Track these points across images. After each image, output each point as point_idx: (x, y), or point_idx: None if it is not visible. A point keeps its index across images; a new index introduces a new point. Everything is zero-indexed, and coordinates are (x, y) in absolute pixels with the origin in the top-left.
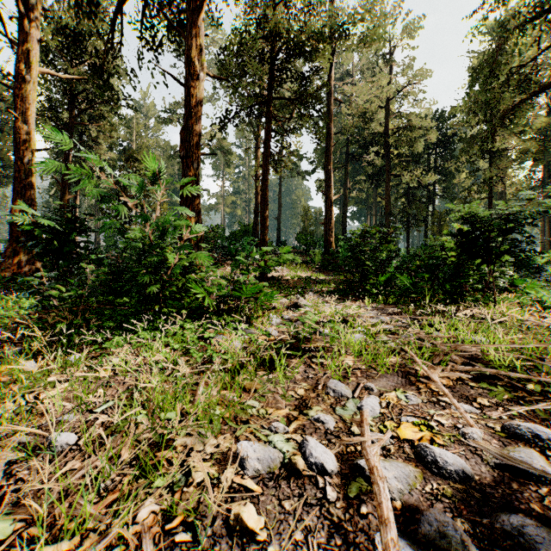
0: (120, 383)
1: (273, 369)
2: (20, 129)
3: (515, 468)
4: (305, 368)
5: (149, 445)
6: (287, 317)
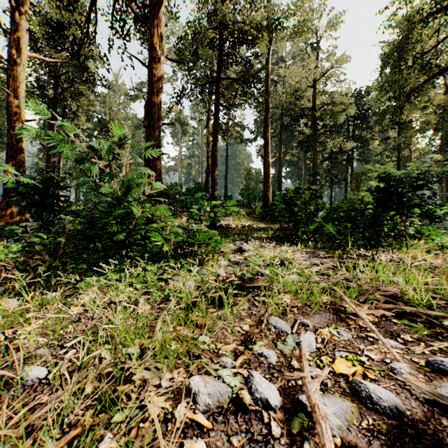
0: (89, 319)
1: (221, 307)
2: (12, 103)
3: (443, 404)
4: (249, 306)
5: (111, 379)
6: (233, 259)
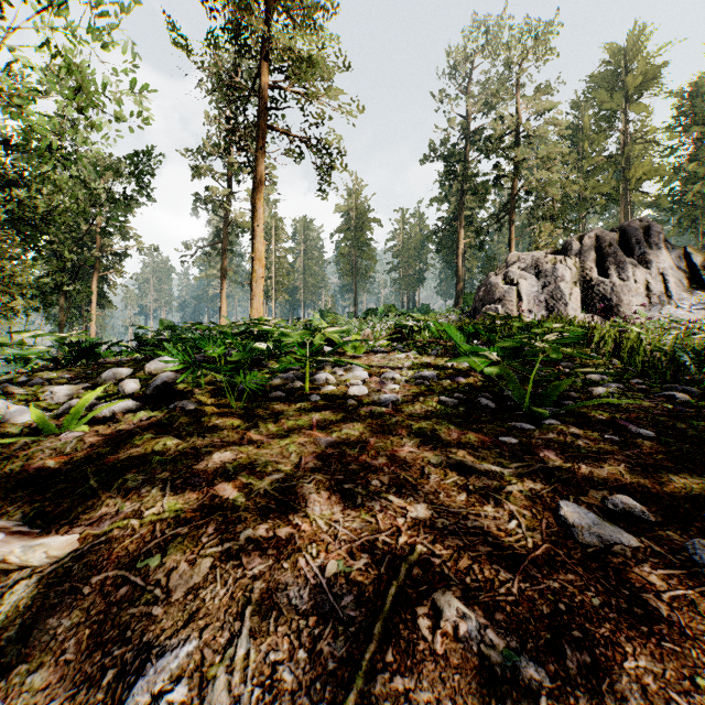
0: None
1: None
2: (457, 266)
3: None
4: None
5: None
6: None
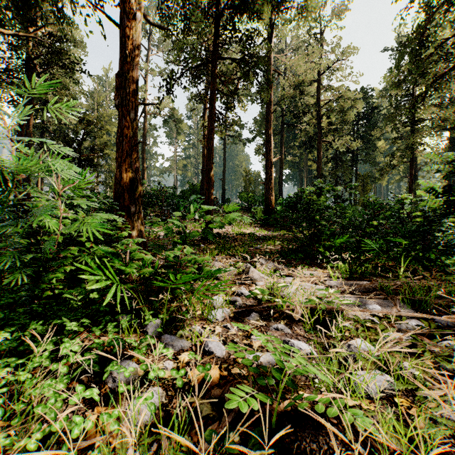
0: None
1: None
2: None
3: None
4: None
5: None
6: (236, 300)
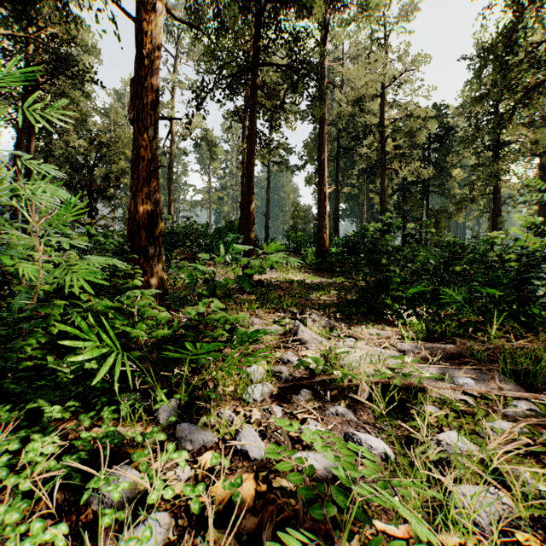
0: None
1: None
2: None
3: None
4: None
5: None
6: (281, 371)
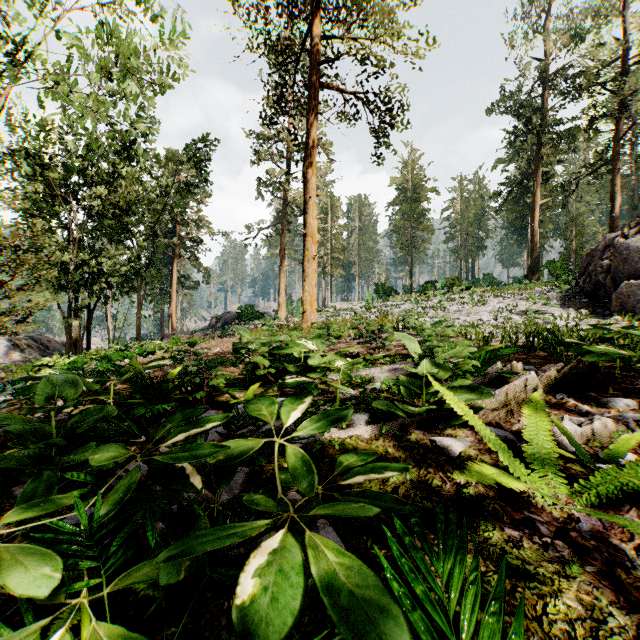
0: None
1: None
2: (533, 230)
3: None
4: None
5: None
6: None
